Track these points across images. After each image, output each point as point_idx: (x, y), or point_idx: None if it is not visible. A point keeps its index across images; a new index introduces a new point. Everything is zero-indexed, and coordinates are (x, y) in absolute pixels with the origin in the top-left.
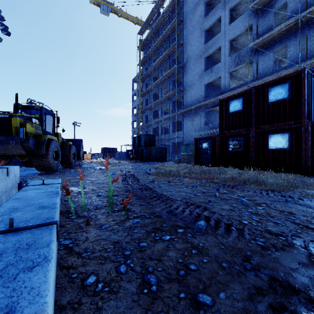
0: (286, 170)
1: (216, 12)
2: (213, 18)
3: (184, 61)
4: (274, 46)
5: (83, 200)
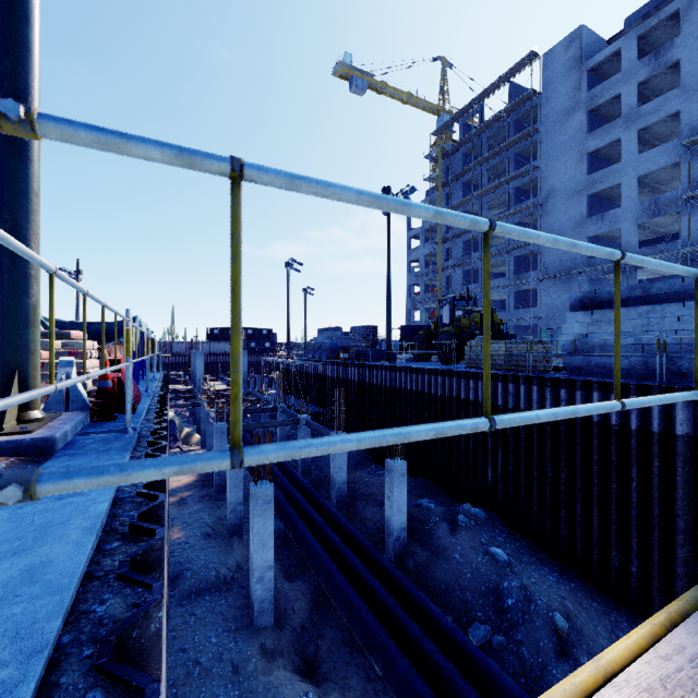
0: None
1: (611, 130)
2: (605, 139)
3: (542, 194)
4: None
5: None
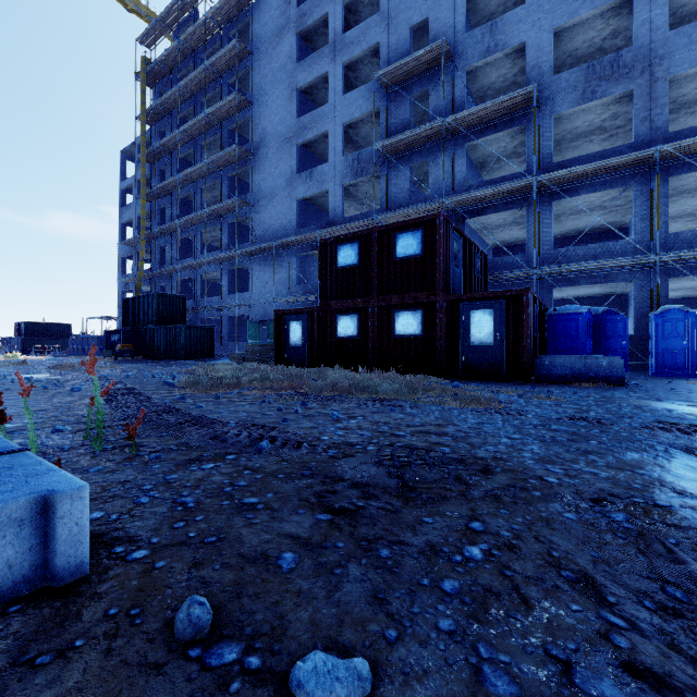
0: (419, 370)
1: (319, 60)
2: (313, 71)
3: (255, 140)
4: (413, 158)
5: (31, 435)
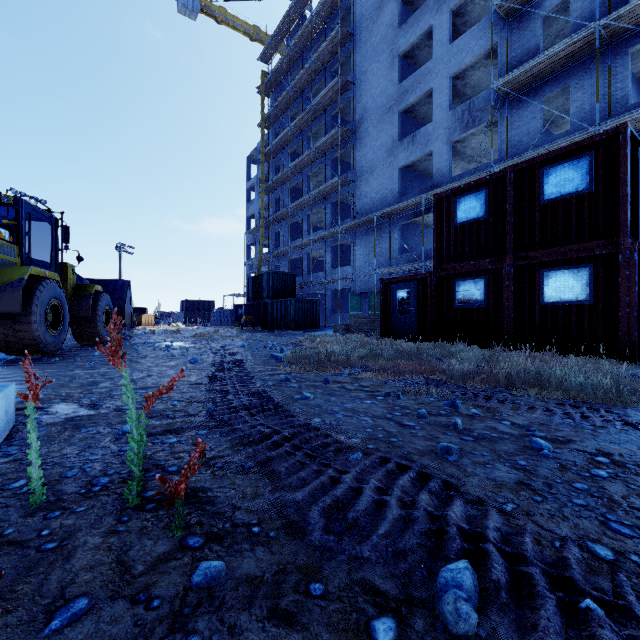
0: (584, 349)
1: (422, 16)
2: (416, 30)
3: (355, 118)
4: (544, 89)
5: (34, 470)
